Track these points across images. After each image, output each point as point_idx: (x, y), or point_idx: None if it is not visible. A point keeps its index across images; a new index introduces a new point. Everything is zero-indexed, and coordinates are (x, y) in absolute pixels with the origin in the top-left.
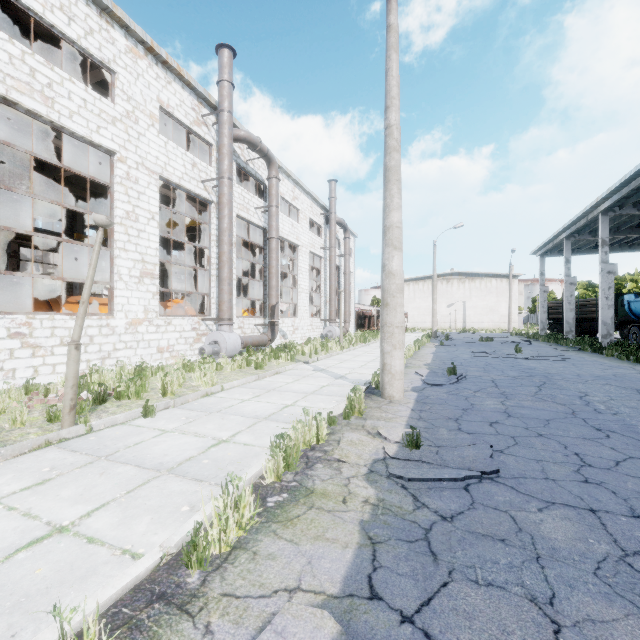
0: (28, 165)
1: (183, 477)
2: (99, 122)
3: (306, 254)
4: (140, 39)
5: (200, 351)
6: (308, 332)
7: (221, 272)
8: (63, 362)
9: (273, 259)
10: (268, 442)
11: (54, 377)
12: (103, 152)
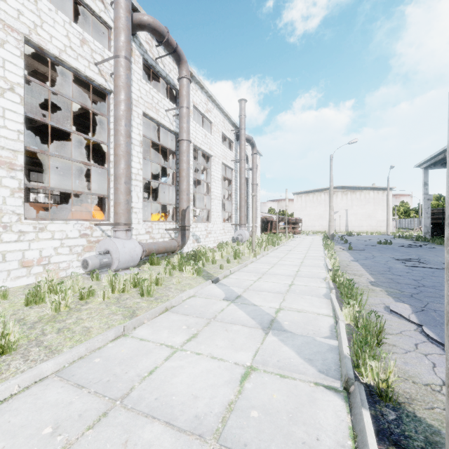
0: None
1: None
2: None
3: (219, 164)
4: None
5: (83, 264)
6: (220, 235)
7: (116, 168)
8: None
9: (183, 162)
10: None
11: None
12: None
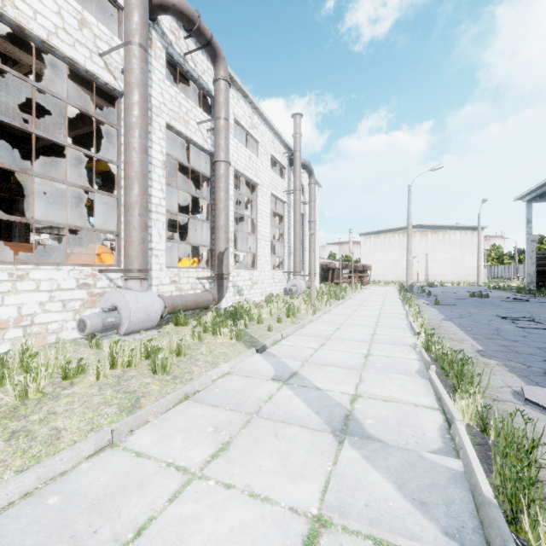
0: None
1: None
2: None
3: (267, 196)
4: None
5: (79, 325)
6: (269, 286)
7: (126, 194)
8: None
9: (220, 189)
10: None
11: None
12: None
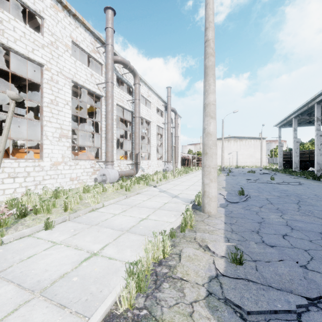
0: (5, 78)
1: (50, 301)
2: (33, 46)
3: (155, 126)
4: (59, 0)
5: (95, 180)
6: (156, 168)
7: (107, 135)
8: (10, 188)
9: (137, 128)
10: (127, 255)
11: (4, 197)
12: (36, 64)
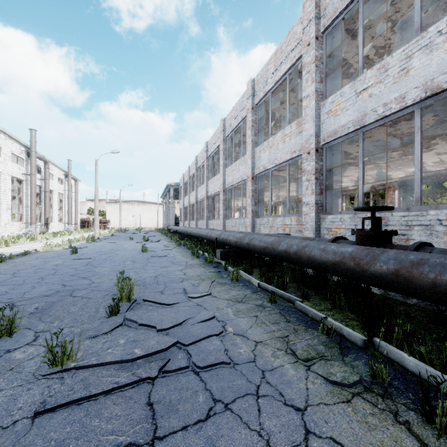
0: None
1: None
2: None
3: (57, 194)
4: (8, 135)
5: (26, 233)
6: (57, 229)
7: (32, 207)
8: None
9: (47, 200)
10: None
11: None
12: None
